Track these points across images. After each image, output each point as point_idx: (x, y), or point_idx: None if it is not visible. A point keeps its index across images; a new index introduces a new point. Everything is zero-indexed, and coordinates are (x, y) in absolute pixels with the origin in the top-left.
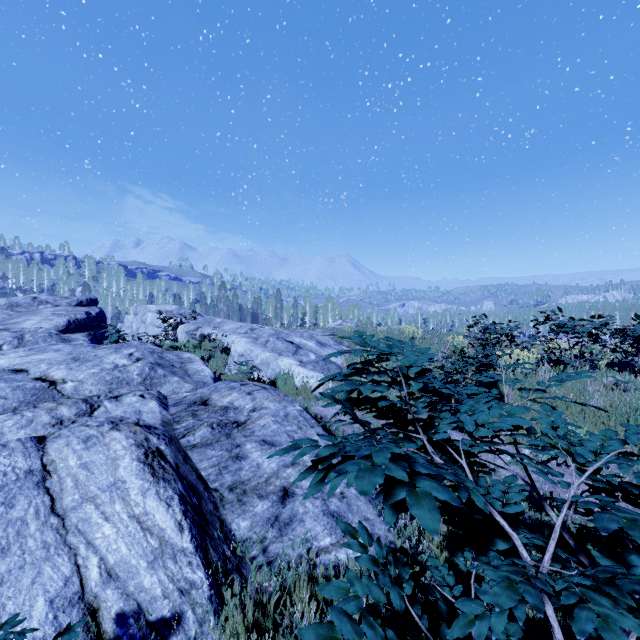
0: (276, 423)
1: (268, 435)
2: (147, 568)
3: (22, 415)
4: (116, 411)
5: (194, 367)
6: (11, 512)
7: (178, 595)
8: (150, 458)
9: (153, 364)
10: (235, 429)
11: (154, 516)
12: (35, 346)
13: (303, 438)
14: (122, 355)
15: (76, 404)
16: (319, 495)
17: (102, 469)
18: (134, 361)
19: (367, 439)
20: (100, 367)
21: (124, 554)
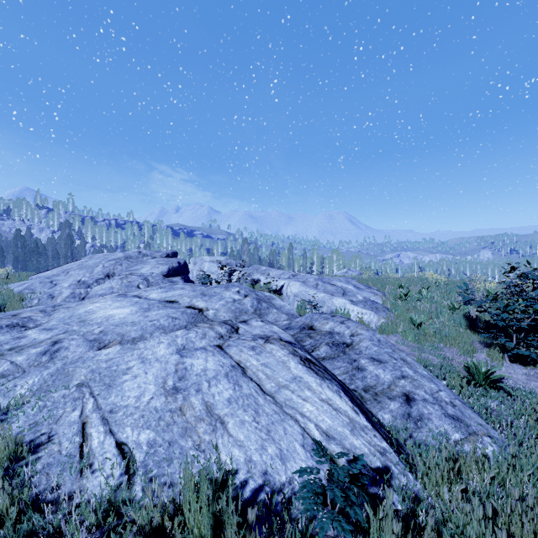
0: (375, 346)
1: (373, 354)
2: (351, 434)
3: (195, 331)
4: (254, 331)
5: (277, 303)
6: (243, 390)
7: (379, 455)
8: (307, 363)
9: (258, 299)
10: (346, 348)
11: (335, 402)
12: (161, 285)
13: (400, 358)
14: (233, 292)
15: (222, 325)
16: (435, 402)
17: (279, 368)
18: (244, 297)
19: None
20: (224, 300)
21: (330, 424)
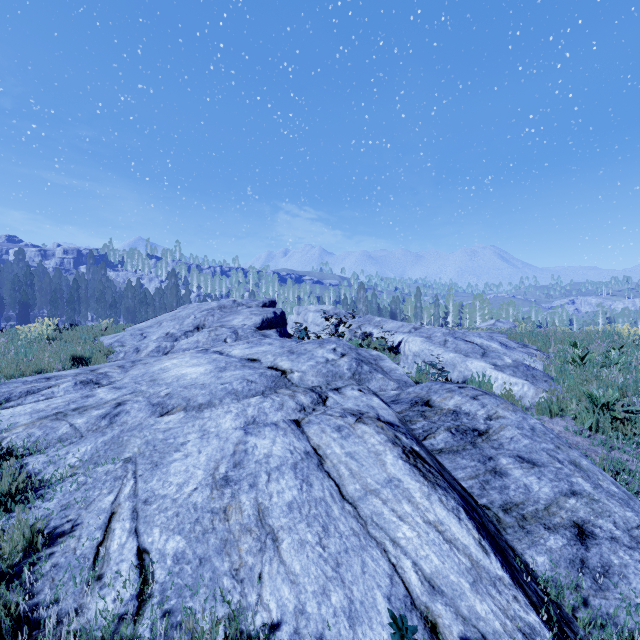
0: (525, 437)
1: (522, 451)
2: (471, 590)
3: (272, 399)
4: (346, 403)
5: (387, 365)
6: (312, 491)
7: (522, 638)
8: (411, 458)
9: (358, 360)
10: (478, 438)
11: (449, 527)
12: (249, 340)
13: (569, 461)
14: (327, 350)
15: (307, 393)
16: (633, 545)
17: (369, 462)
18: (340, 356)
19: None
20: (315, 360)
21: (437, 565)
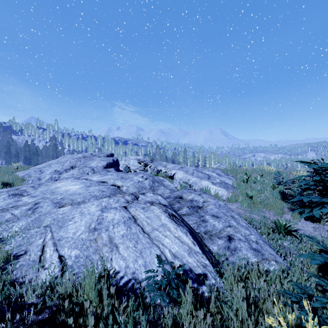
0: (216, 208)
1: (214, 213)
2: (188, 255)
3: (113, 198)
4: (147, 199)
5: (166, 183)
6: (132, 230)
7: (202, 267)
8: (171, 217)
9: (153, 181)
10: (199, 209)
11: (183, 238)
12: (101, 173)
13: (230, 216)
14: (139, 177)
15: (130, 195)
16: (246, 240)
17: (155, 219)
18: (145, 179)
19: (327, 198)
20: (133, 181)
21: (177, 249)
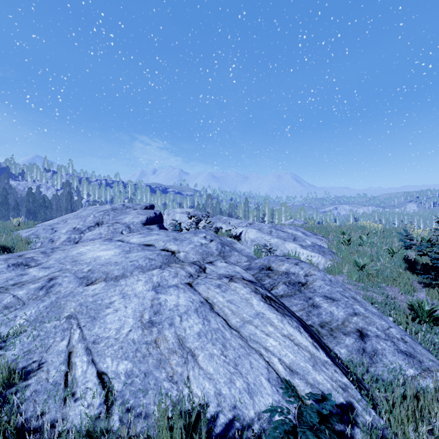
0: (327, 285)
1: (326, 293)
2: (313, 369)
3: (168, 270)
4: (219, 271)
5: (238, 246)
6: (211, 324)
7: (342, 390)
8: (267, 301)
9: (221, 243)
10: (302, 287)
11: (296, 337)
12: (140, 232)
13: (351, 297)
14: (200, 237)
15: (192, 265)
16: (387, 338)
17: (243, 305)
18: (209, 241)
19: None
20: (193, 244)
21: (292, 358)
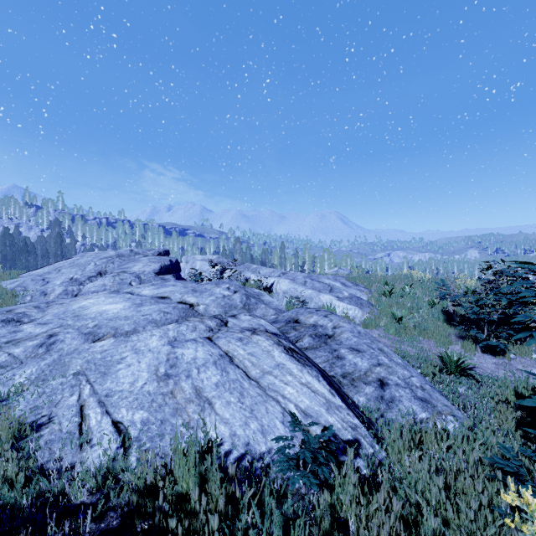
0: (355, 337)
1: (353, 344)
2: (326, 412)
3: (186, 324)
4: (242, 324)
5: (266, 299)
6: (230, 375)
7: (351, 429)
8: (290, 352)
9: (247, 295)
10: (328, 339)
11: (314, 385)
12: (153, 283)
13: (378, 348)
14: (223, 288)
15: (212, 319)
16: (406, 386)
17: (264, 357)
18: (233, 293)
19: None
20: (215, 296)
21: (308, 404)
